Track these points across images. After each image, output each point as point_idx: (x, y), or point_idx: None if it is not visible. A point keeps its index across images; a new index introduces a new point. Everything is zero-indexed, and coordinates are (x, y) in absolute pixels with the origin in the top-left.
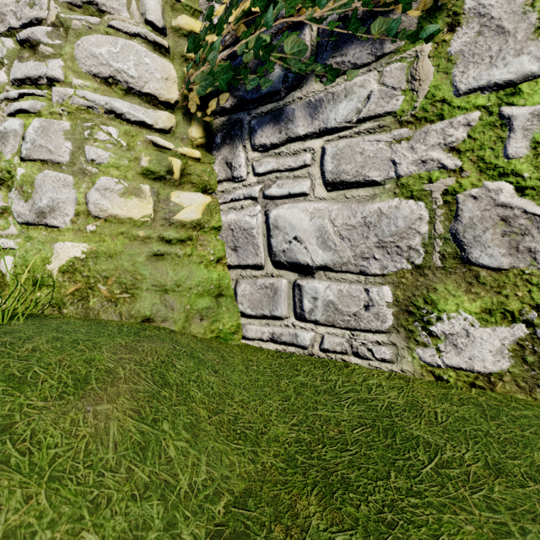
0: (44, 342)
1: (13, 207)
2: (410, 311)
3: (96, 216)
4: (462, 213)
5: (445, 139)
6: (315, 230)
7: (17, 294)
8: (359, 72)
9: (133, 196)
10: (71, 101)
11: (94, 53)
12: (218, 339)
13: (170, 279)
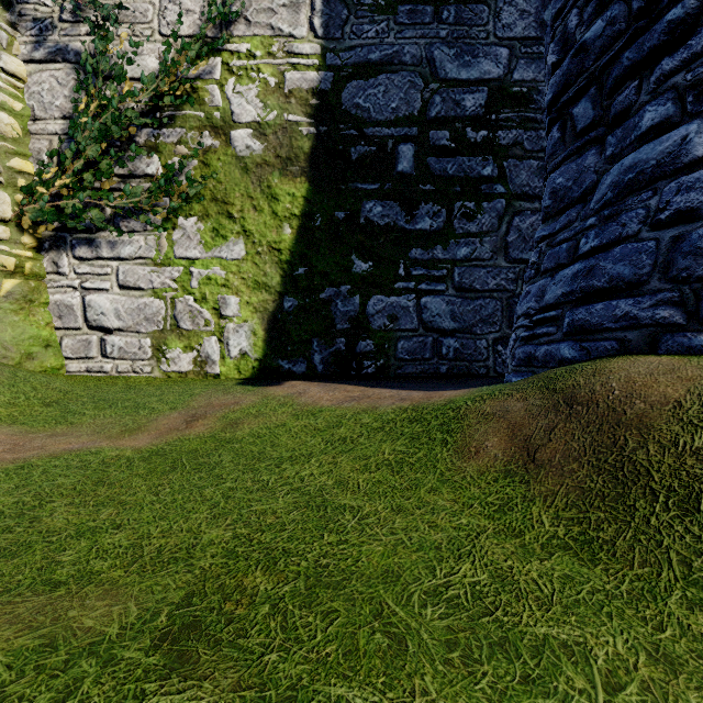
0: None
1: None
2: (158, 349)
3: None
4: (178, 307)
5: (172, 275)
6: (114, 310)
7: None
8: (136, 234)
9: None
10: None
11: None
12: (47, 373)
13: (9, 334)
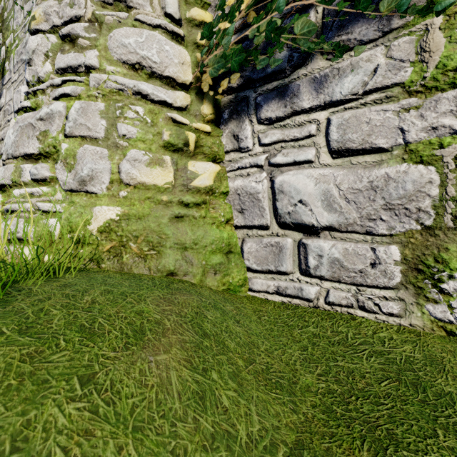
0: (98, 294)
1: (59, 177)
2: (419, 269)
3: (127, 183)
4: None
5: None
6: (321, 194)
7: (70, 251)
8: (365, 48)
9: (157, 165)
10: (105, 85)
11: (123, 43)
12: (228, 291)
13: (189, 238)
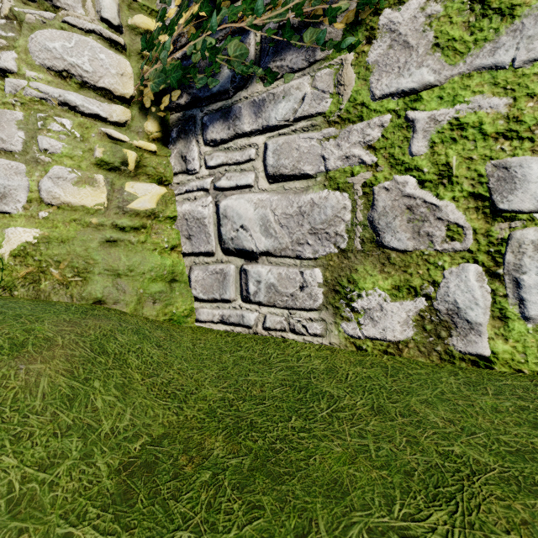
0: None
1: None
2: (337, 290)
3: (49, 203)
4: (377, 202)
5: (364, 138)
6: (259, 219)
7: None
8: (295, 76)
9: (87, 185)
10: (24, 92)
11: (47, 47)
12: (172, 322)
13: (123, 264)
